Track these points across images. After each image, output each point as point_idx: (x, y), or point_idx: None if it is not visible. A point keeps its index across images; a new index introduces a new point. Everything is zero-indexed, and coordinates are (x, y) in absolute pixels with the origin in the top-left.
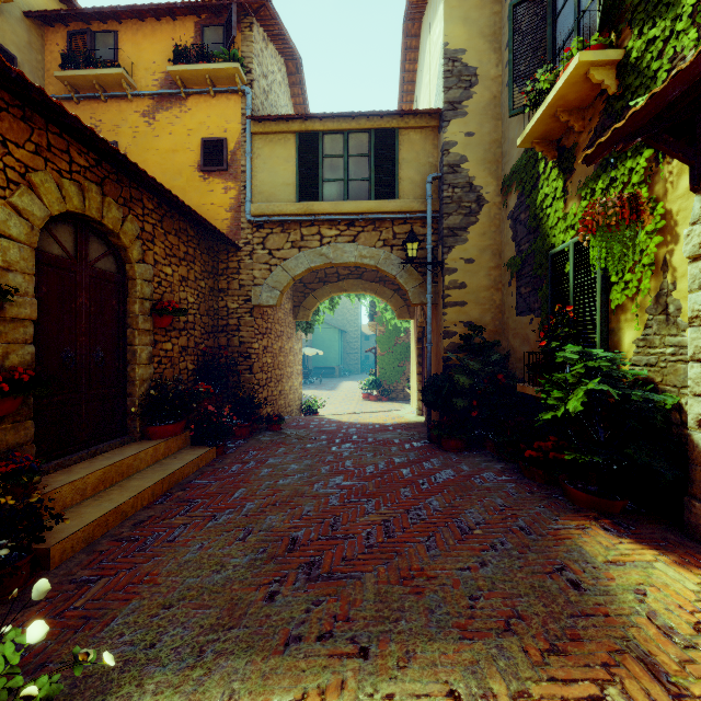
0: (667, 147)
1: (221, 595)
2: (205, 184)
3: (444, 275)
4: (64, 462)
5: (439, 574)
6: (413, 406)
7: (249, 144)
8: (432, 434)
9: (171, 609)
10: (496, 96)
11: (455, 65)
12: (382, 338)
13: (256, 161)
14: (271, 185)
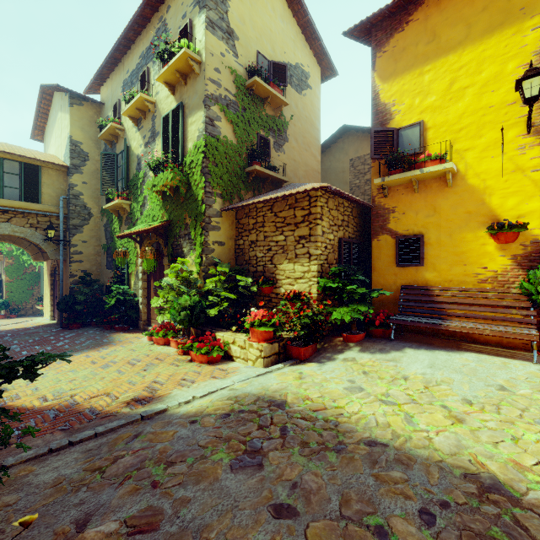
0: (133, 240)
1: None
2: None
3: (70, 247)
4: None
5: (70, 349)
6: (46, 316)
7: None
8: (63, 324)
9: None
10: (99, 169)
11: (77, 148)
12: (11, 269)
13: None
14: None
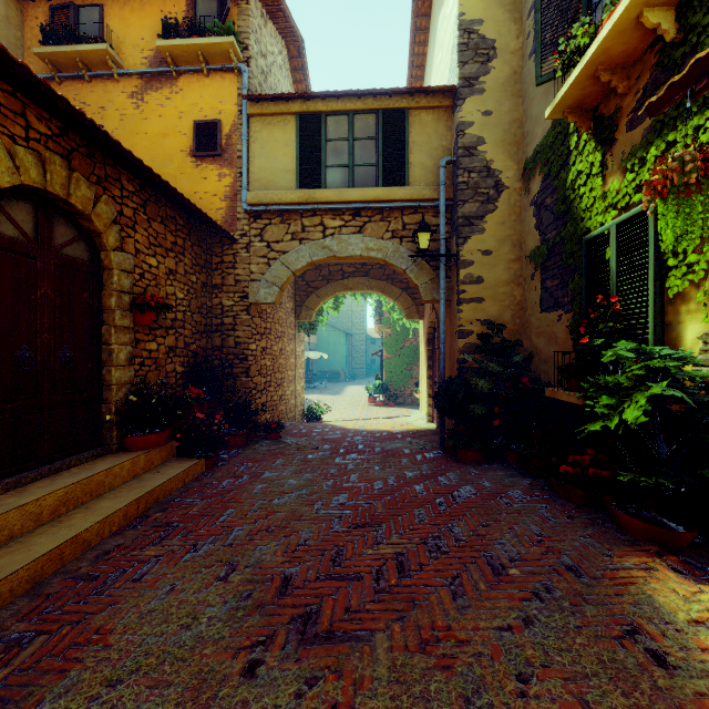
0: None
1: (187, 664)
2: (198, 171)
3: (459, 268)
4: (18, 480)
5: (472, 636)
6: (422, 412)
7: (245, 126)
8: (446, 443)
9: (118, 687)
10: (517, 71)
11: (471, 37)
12: (389, 341)
13: (253, 145)
14: (269, 172)
